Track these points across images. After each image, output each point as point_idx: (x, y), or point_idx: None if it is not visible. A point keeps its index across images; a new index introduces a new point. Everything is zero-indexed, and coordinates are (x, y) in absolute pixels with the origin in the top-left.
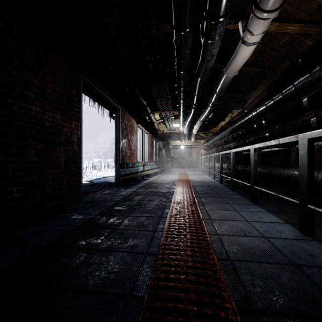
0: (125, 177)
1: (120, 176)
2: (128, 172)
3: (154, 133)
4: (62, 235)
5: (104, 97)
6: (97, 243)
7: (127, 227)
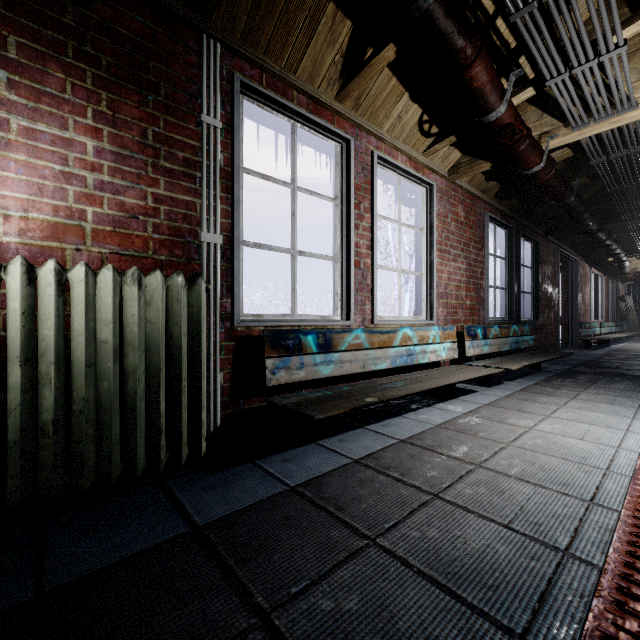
0: (585, 338)
1: (577, 337)
2: (585, 334)
3: (611, 273)
4: (585, 361)
5: (566, 256)
6: (617, 364)
7: (632, 363)
